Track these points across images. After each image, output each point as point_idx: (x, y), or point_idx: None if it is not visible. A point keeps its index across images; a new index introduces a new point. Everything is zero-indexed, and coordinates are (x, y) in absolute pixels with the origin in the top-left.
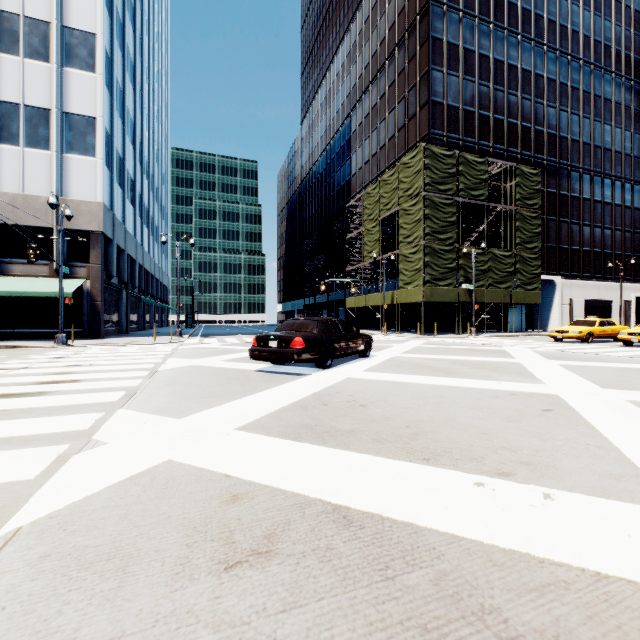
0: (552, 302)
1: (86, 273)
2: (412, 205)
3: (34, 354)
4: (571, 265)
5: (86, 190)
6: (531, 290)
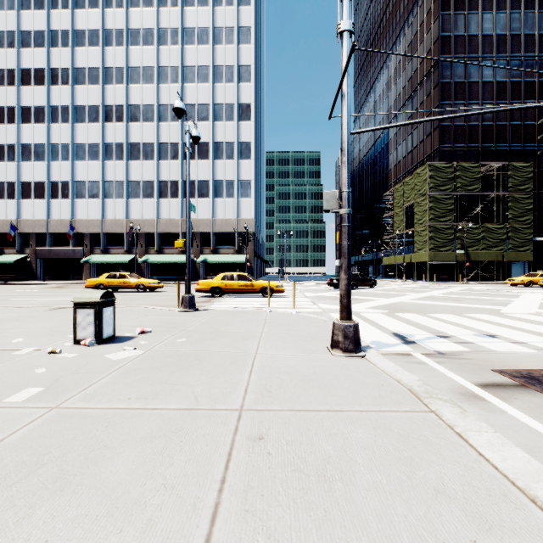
0: None
1: (247, 251)
2: (422, 200)
3: None
4: None
5: (247, 214)
6: (523, 251)
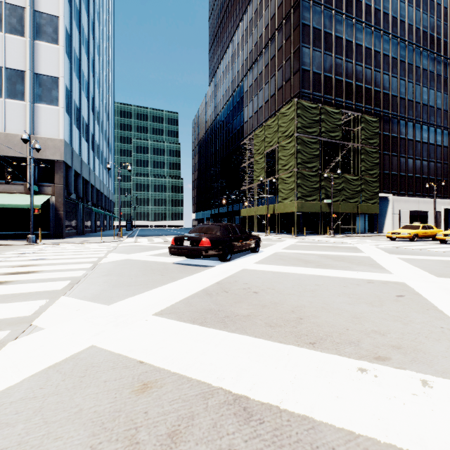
0: (386, 212)
1: (51, 191)
2: (288, 143)
3: (9, 250)
4: (399, 186)
5: (51, 130)
6: (372, 204)
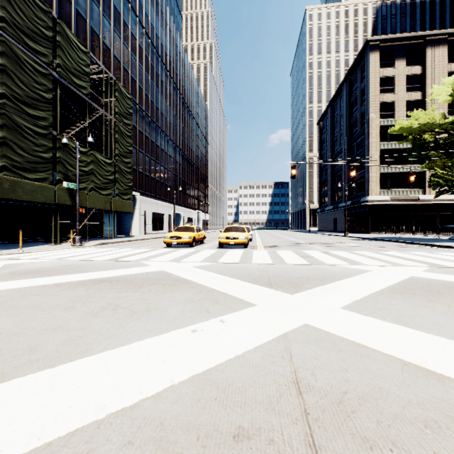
0: (134, 212)
1: None
2: None
3: None
4: (145, 186)
5: None
6: (127, 200)
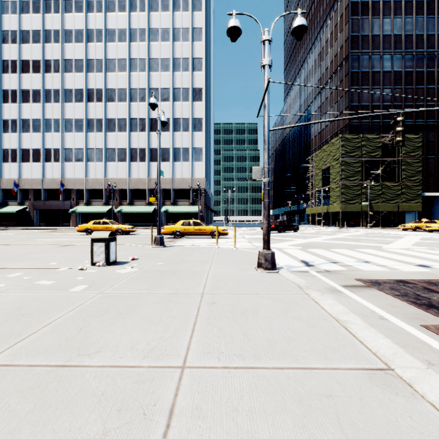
0: None
1: (199, 203)
2: (335, 164)
3: None
4: None
5: (199, 174)
6: (414, 203)
